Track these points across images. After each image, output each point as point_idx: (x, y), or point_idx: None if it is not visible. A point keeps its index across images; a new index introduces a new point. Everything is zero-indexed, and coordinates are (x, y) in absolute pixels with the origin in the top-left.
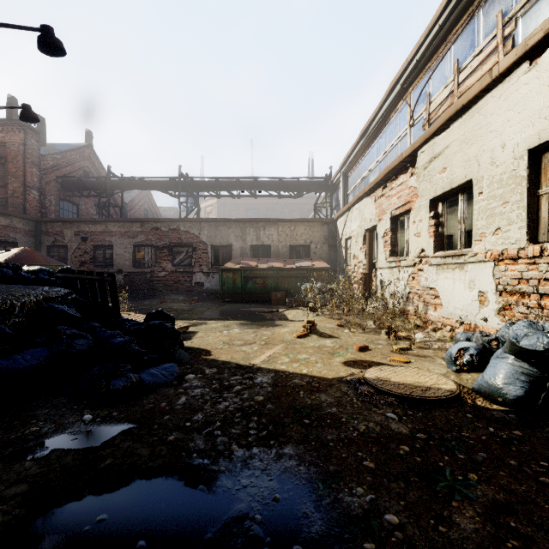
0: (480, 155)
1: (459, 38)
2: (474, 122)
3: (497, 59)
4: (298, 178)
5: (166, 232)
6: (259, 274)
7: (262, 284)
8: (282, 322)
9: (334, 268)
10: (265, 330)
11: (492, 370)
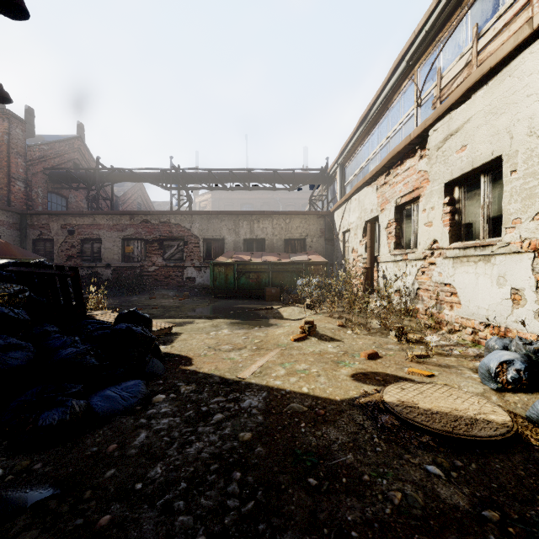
0: (514, 126)
1: None
2: (505, 87)
3: (531, 14)
4: (293, 170)
5: (157, 225)
6: (252, 269)
7: (255, 279)
8: (277, 320)
9: (331, 262)
10: (258, 331)
11: None
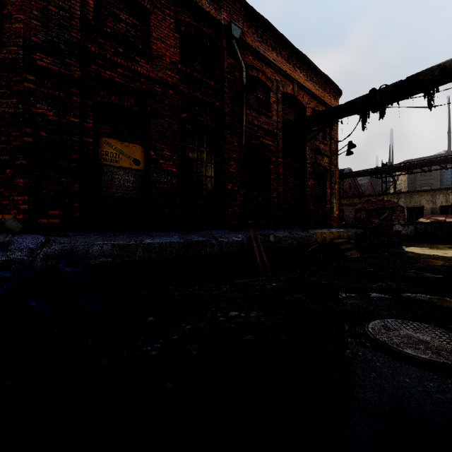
0: None
1: None
2: None
3: None
4: None
5: (375, 201)
6: (446, 226)
7: (448, 232)
8: None
9: None
10: (443, 251)
11: None
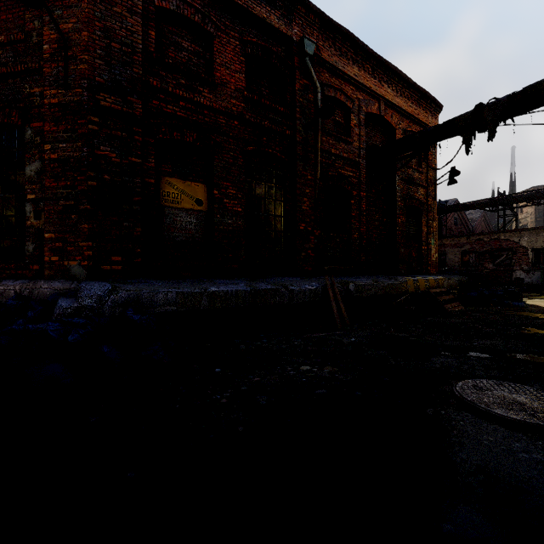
0: None
1: None
2: None
3: None
4: None
5: (488, 241)
6: None
7: None
8: None
9: None
10: None
11: None
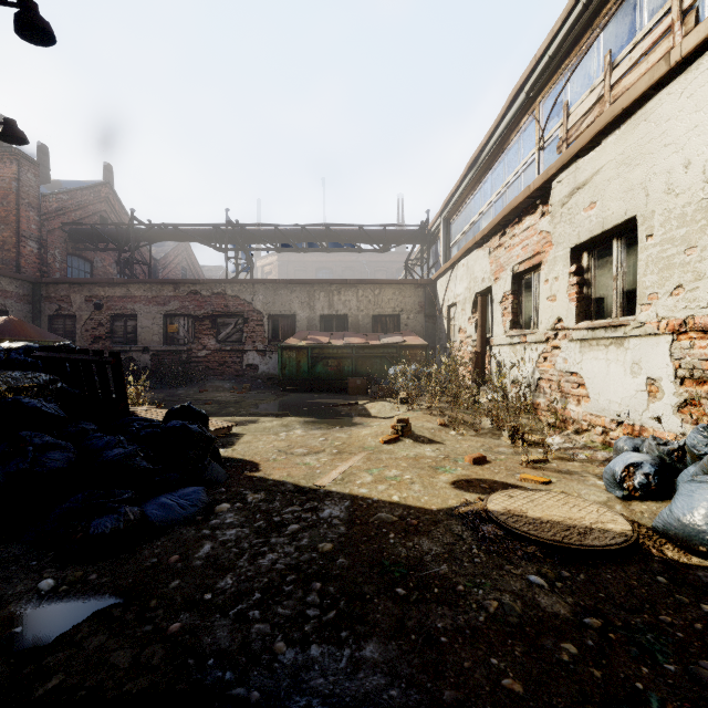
0: (650, 181)
1: (612, 20)
2: (640, 133)
3: (672, 44)
4: (384, 226)
5: (208, 297)
6: (332, 354)
7: (335, 367)
8: (363, 419)
9: (433, 345)
10: (339, 432)
11: (687, 500)
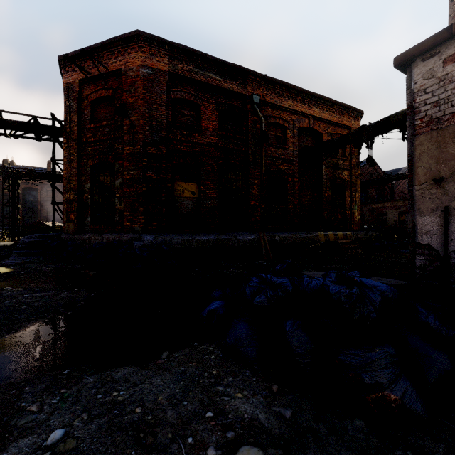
0: None
1: None
2: None
3: None
4: None
5: None
6: None
7: None
8: None
9: None
10: None
11: None
